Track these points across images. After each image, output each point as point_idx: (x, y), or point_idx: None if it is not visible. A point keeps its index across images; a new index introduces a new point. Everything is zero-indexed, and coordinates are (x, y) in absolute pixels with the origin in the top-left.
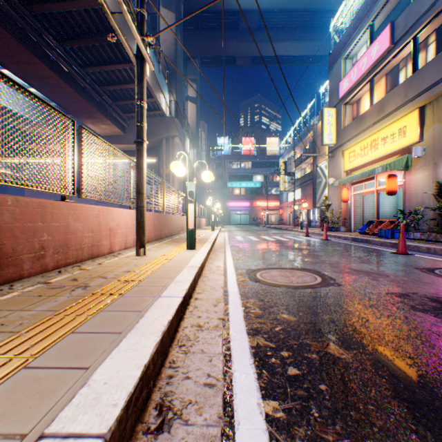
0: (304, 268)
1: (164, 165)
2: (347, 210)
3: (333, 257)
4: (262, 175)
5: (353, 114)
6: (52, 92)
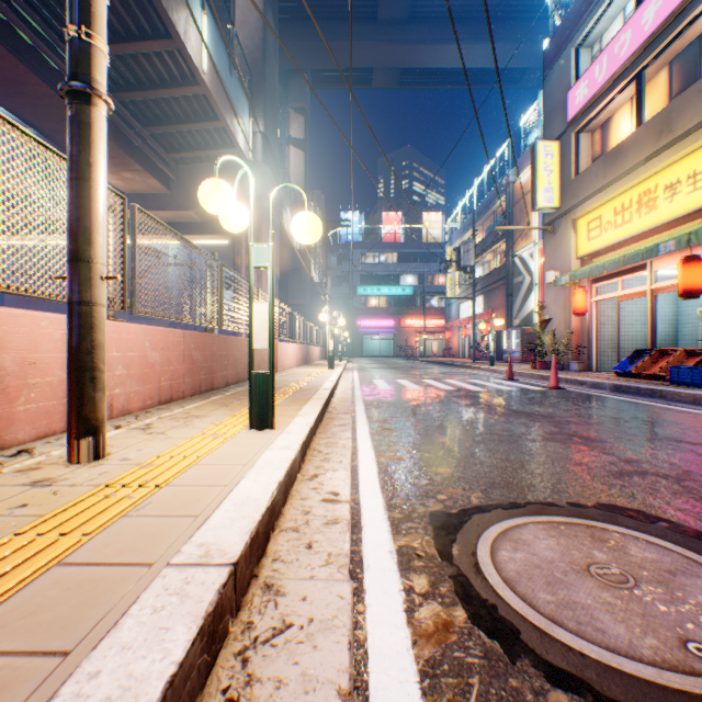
0: (622, 511)
1: (243, 249)
2: (584, 331)
3: (641, 445)
4: (416, 274)
5: (594, 151)
6: (12, 95)
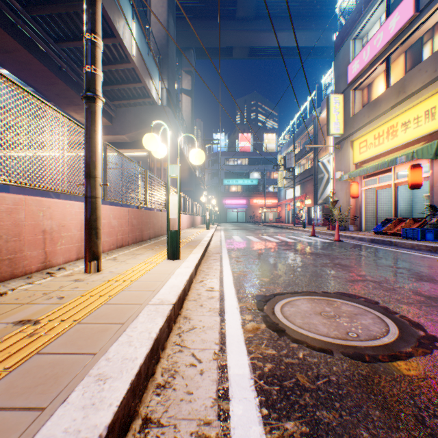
0: (346, 294)
1: (155, 158)
2: (357, 207)
3: (370, 268)
4: (259, 172)
5: (363, 101)
6: (23, 70)
